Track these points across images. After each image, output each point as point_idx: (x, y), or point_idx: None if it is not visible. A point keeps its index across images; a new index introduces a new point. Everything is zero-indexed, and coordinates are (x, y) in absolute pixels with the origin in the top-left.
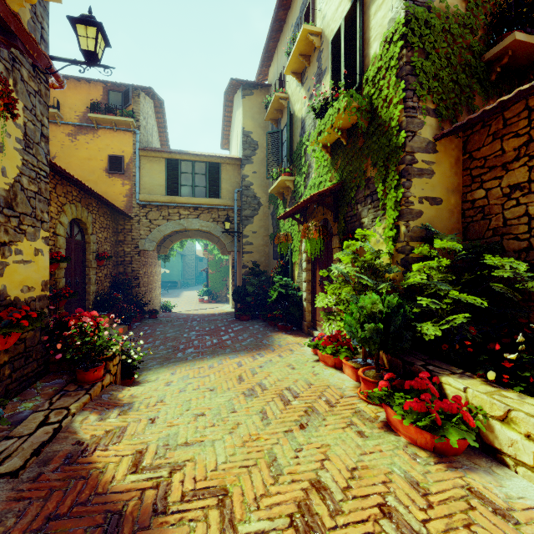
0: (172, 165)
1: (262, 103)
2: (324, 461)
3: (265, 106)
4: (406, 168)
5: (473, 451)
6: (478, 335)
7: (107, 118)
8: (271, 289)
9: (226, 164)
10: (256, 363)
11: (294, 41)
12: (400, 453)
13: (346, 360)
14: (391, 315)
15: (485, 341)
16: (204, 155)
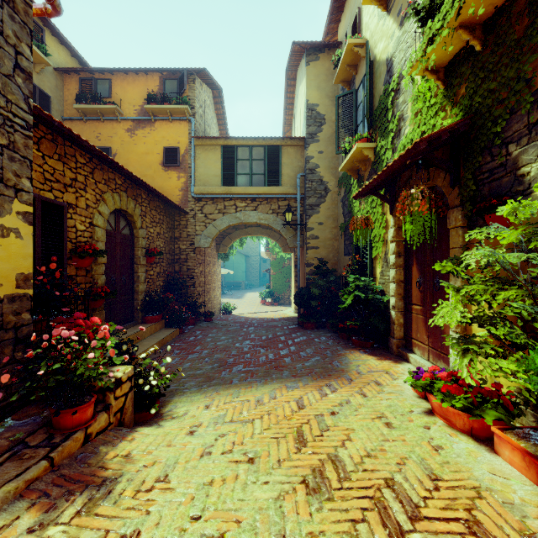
0: (228, 153)
1: (330, 68)
2: None
3: (334, 65)
4: None
5: None
6: None
7: (162, 107)
8: (343, 291)
9: (287, 146)
10: (325, 404)
11: None
12: None
13: (501, 430)
14: None
15: None
16: (261, 137)
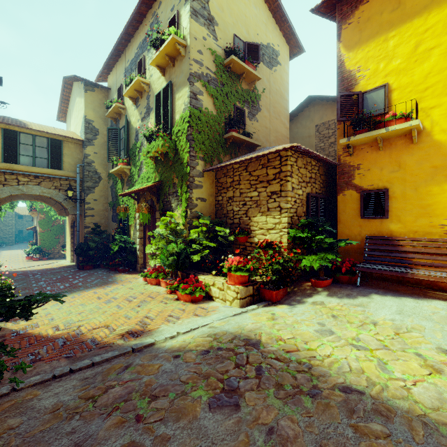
0: (9, 135)
1: (102, 100)
2: (149, 312)
3: (106, 106)
4: (190, 184)
5: (206, 300)
6: (213, 258)
7: None
8: (113, 244)
9: (68, 142)
10: (107, 290)
11: (131, 79)
12: (180, 305)
13: (163, 280)
14: (181, 253)
15: (215, 260)
16: (46, 132)
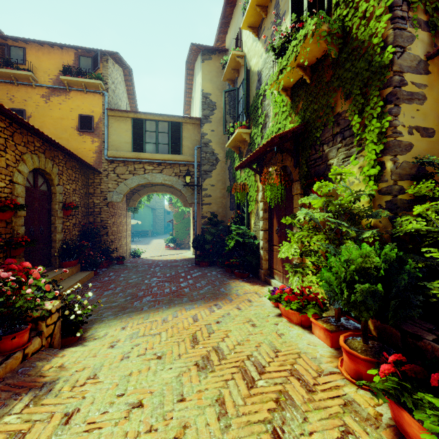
0: (137, 124)
1: (219, 67)
2: None
3: (223, 67)
4: (394, 91)
5: None
6: None
7: (77, 80)
8: (228, 237)
9: (187, 124)
10: (213, 317)
11: None
12: None
13: (315, 319)
14: (391, 273)
15: None
16: (166, 115)
